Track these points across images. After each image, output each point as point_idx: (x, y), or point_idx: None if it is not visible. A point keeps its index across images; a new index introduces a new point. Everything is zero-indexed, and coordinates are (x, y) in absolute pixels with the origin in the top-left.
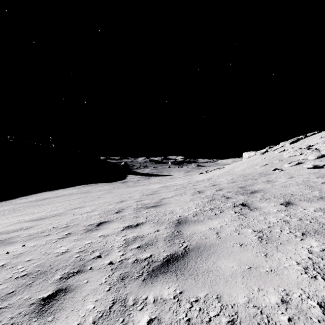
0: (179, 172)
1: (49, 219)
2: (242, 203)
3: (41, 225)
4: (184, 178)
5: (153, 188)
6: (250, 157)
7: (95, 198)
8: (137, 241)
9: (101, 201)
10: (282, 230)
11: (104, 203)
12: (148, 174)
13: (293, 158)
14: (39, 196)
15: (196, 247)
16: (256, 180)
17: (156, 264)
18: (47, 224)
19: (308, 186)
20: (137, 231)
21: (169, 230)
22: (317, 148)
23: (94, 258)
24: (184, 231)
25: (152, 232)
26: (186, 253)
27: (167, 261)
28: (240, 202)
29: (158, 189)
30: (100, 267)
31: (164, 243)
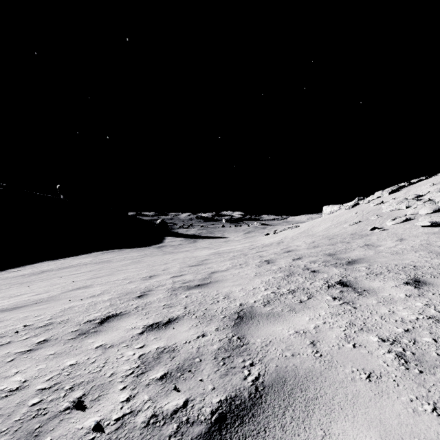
0: (236, 233)
1: (28, 308)
2: (340, 282)
3: (8, 320)
4: (244, 241)
5: (199, 256)
6: (333, 212)
7: (114, 271)
8: (162, 362)
9: (120, 276)
10: (436, 339)
11: (123, 280)
12: (193, 236)
13: (397, 212)
14: (37, 268)
15: (277, 379)
16: (349, 243)
17: (196, 431)
18: (20, 318)
19: (433, 253)
20: (166, 337)
21: (224, 335)
22: (431, 199)
23: (68, 408)
24: (250, 337)
25: (193, 339)
26: (259, 395)
27: (220, 421)
28: (336, 279)
29: (207, 257)
30: (70, 439)
31: (213, 367)
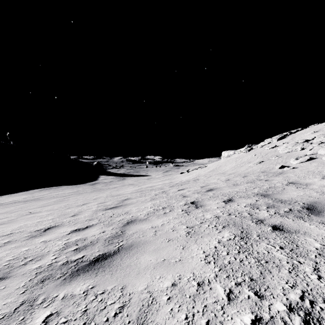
0: (157, 172)
1: None
2: None
3: None
4: (163, 178)
5: (122, 194)
6: (229, 156)
7: (23, 214)
8: None
9: (14, 226)
10: None
11: (3, 238)
12: (123, 174)
13: (294, 153)
14: None
15: None
16: (269, 181)
17: None
18: None
19: None
20: None
21: None
22: (322, 141)
23: None
24: None
25: None
26: None
27: None
28: None
29: (129, 195)
30: None
31: None
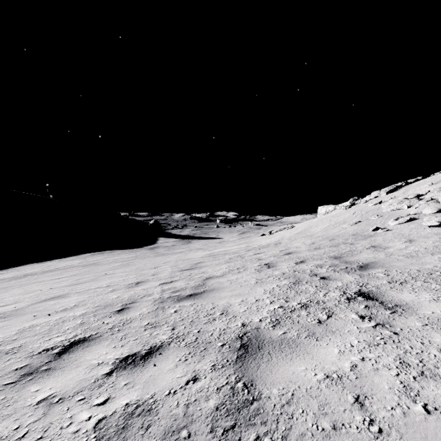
0: (231, 233)
1: None
2: (360, 292)
3: None
4: (239, 242)
5: (193, 258)
6: (328, 212)
7: (99, 275)
8: (129, 439)
9: (104, 282)
10: None
11: (106, 288)
12: (187, 236)
13: (398, 212)
14: (20, 271)
15: None
16: (353, 244)
17: None
18: None
19: None
20: (142, 382)
21: (224, 379)
22: (433, 198)
23: None
24: (261, 383)
25: (180, 387)
26: None
27: None
28: (354, 288)
29: (201, 259)
30: None
31: None
